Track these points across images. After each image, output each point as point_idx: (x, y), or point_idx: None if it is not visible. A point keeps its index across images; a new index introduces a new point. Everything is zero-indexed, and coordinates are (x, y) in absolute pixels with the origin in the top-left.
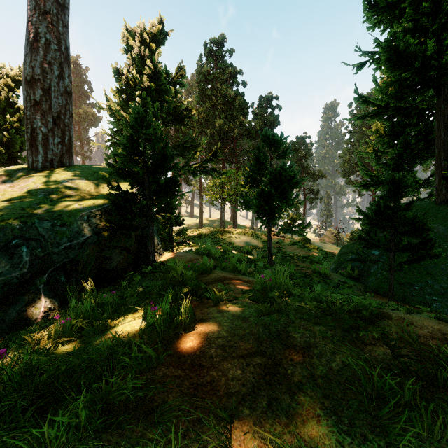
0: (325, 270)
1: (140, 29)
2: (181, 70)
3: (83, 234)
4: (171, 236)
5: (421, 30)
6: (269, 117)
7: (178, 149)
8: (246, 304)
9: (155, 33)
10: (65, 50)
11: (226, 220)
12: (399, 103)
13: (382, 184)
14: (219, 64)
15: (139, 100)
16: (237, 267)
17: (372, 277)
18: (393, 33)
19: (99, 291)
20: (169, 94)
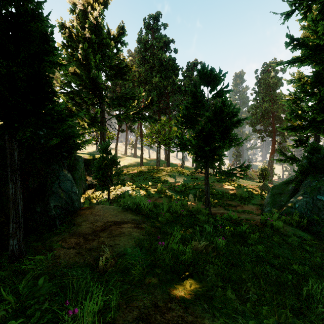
0: (277, 223)
1: None
2: (121, 28)
3: None
4: (106, 177)
5: None
6: (195, 78)
7: (121, 100)
8: None
9: None
10: None
11: (161, 160)
12: None
13: (312, 126)
14: (155, 35)
15: (81, 51)
16: (178, 252)
17: None
18: None
19: None
20: (110, 48)
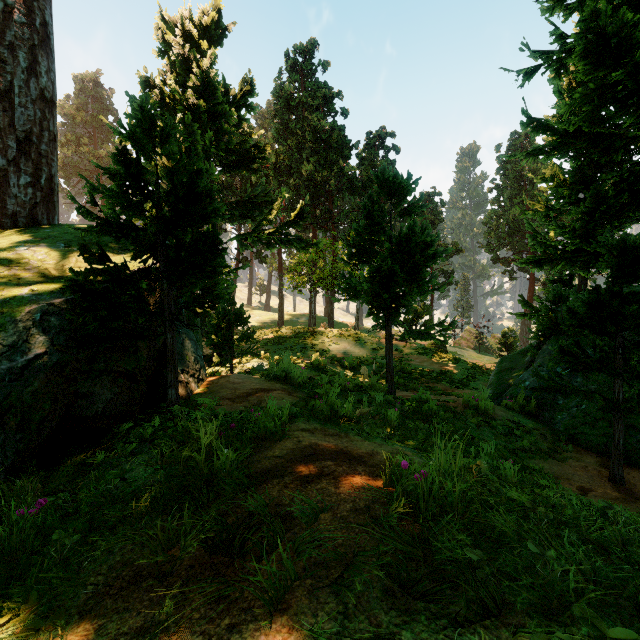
0: (485, 403)
1: (184, 19)
2: (248, 83)
3: (26, 350)
4: (228, 342)
5: (635, 7)
6: (382, 162)
7: (245, 207)
8: (377, 600)
9: (207, 26)
10: (42, 26)
11: (318, 315)
12: (597, 127)
13: (565, 259)
14: (307, 83)
15: (181, 127)
16: (338, 409)
17: (563, 413)
18: (591, 12)
19: (60, 464)
20: (229, 120)
